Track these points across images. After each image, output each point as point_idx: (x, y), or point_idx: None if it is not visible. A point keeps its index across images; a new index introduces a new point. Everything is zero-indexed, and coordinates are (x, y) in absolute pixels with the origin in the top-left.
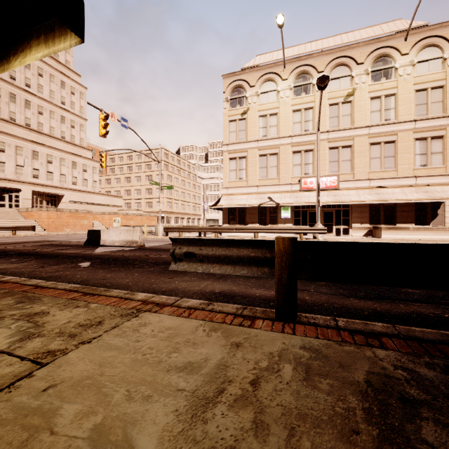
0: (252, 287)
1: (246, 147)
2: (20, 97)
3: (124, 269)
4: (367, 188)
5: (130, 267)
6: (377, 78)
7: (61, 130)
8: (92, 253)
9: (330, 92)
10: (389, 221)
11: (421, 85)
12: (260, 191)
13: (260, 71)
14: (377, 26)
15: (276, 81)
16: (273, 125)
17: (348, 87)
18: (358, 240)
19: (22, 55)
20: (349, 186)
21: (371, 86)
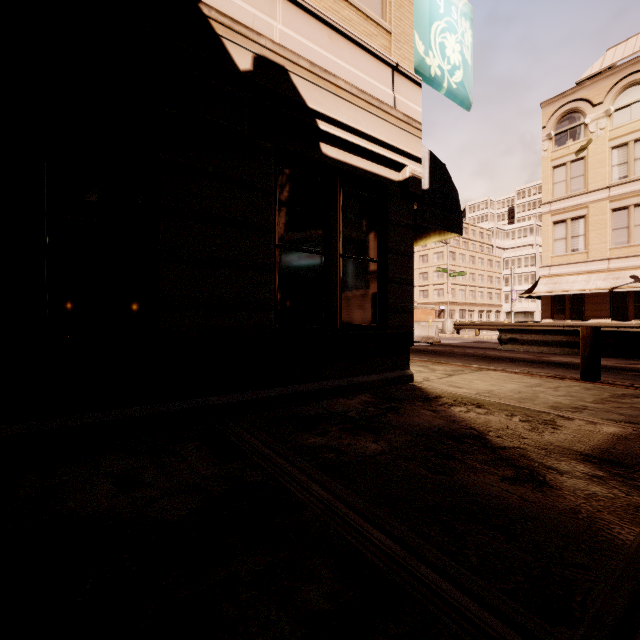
0: (571, 374)
1: (585, 201)
2: None
3: (441, 357)
4: None
5: (444, 356)
6: None
7: None
8: None
9: None
10: None
11: None
12: (614, 266)
13: (614, 76)
14: None
15: None
16: None
17: None
18: None
19: (424, 239)
20: None
21: None
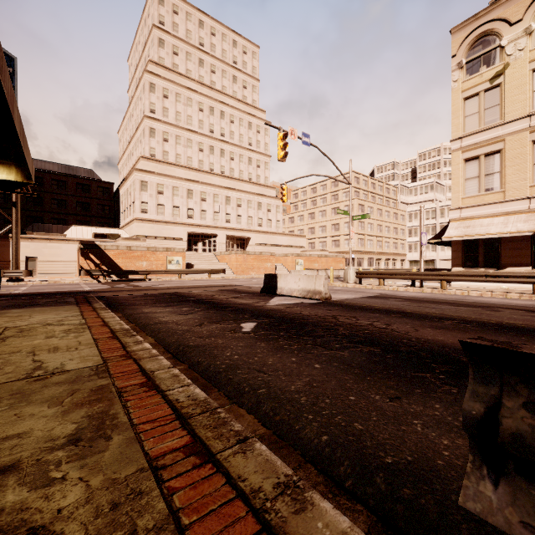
0: None
1: (501, 134)
2: (217, 148)
3: (297, 347)
4: None
5: (307, 343)
6: None
7: (248, 172)
8: (264, 306)
9: None
10: None
11: None
12: None
13: None
14: None
15: None
16: None
17: None
18: None
19: None
20: None
21: None
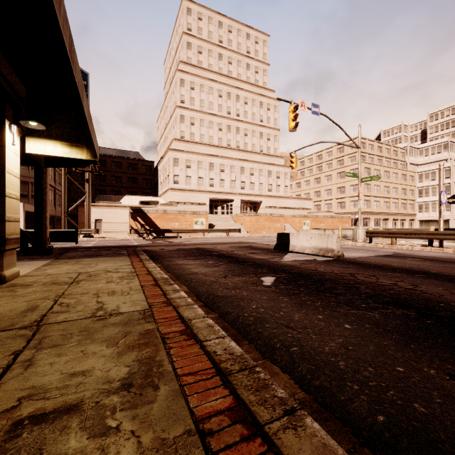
0: None
1: None
2: (233, 127)
3: (321, 304)
4: None
5: (330, 300)
6: None
7: (260, 145)
8: (280, 262)
9: None
10: None
11: None
12: None
13: None
14: None
15: None
16: None
17: None
18: None
19: None
20: None
21: None
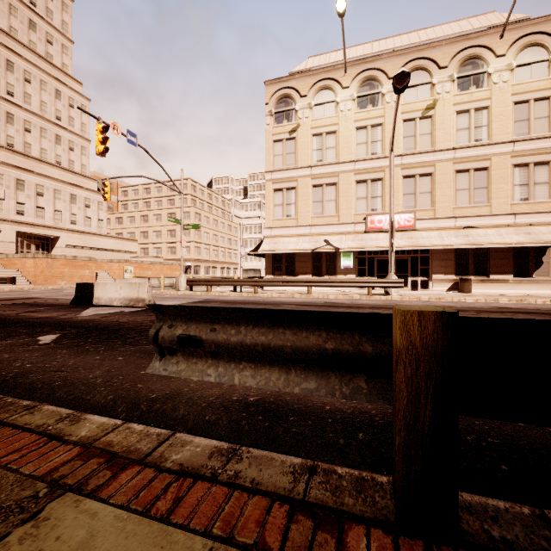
0: None
1: (296, 175)
2: None
3: (105, 348)
4: (452, 228)
5: (116, 344)
6: (464, 87)
7: (56, 154)
8: (74, 318)
9: (404, 105)
10: (480, 271)
11: (521, 95)
12: (314, 232)
13: (314, 77)
14: (463, 20)
15: (335, 90)
16: (331, 146)
17: (427, 98)
18: (445, 296)
19: None
20: (428, 226)
21: (457, 97)
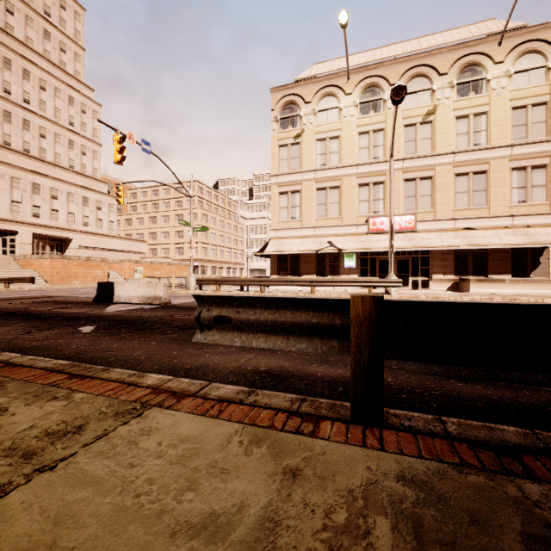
0: (312, 362)
1: (300, 179)
2: (17, 116)
3: (138, 336)
4: (451, 230)
5: (146, 333)
6: (464, 93)
7: (69, 158)
8: (101, 313)
9: (405, 110)
10: (478, 271)
11: (519, 101)
12: (318, 233)
13: (318, 84)
14: (463, 27)
15: (338, 96)
16: (335, 151)
17: (428, 103)
18: (442, 295)
19: None
20: (429, 227)
21: (457, 102)
